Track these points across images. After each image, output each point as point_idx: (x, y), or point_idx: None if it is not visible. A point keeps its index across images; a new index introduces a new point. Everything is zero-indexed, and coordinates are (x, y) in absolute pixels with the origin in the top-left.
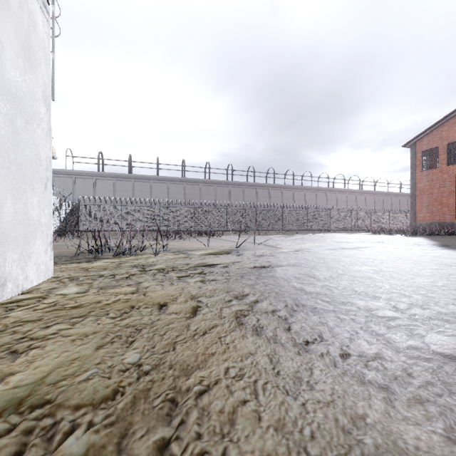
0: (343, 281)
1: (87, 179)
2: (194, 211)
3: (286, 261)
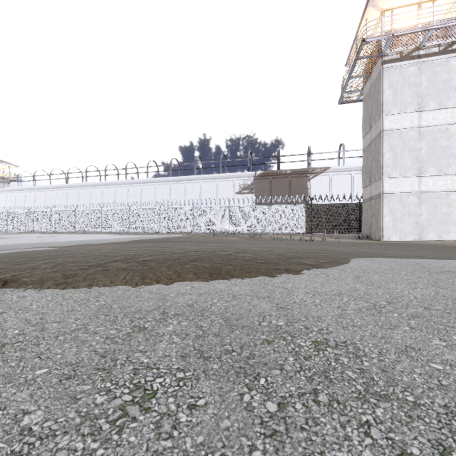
0: None
1: None
2: None
3: None
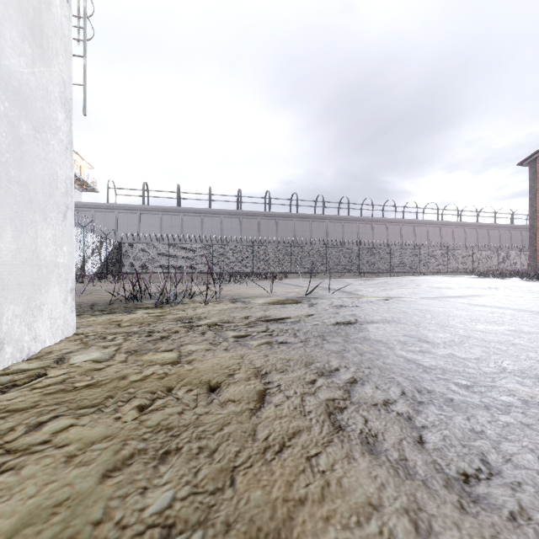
0: (474, 348)
1: (130, 214)
2: (251, 250)
3: (378, 314)
